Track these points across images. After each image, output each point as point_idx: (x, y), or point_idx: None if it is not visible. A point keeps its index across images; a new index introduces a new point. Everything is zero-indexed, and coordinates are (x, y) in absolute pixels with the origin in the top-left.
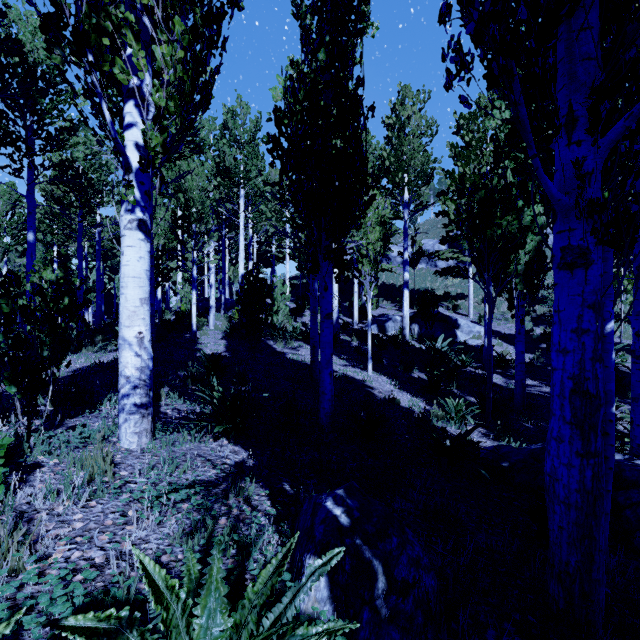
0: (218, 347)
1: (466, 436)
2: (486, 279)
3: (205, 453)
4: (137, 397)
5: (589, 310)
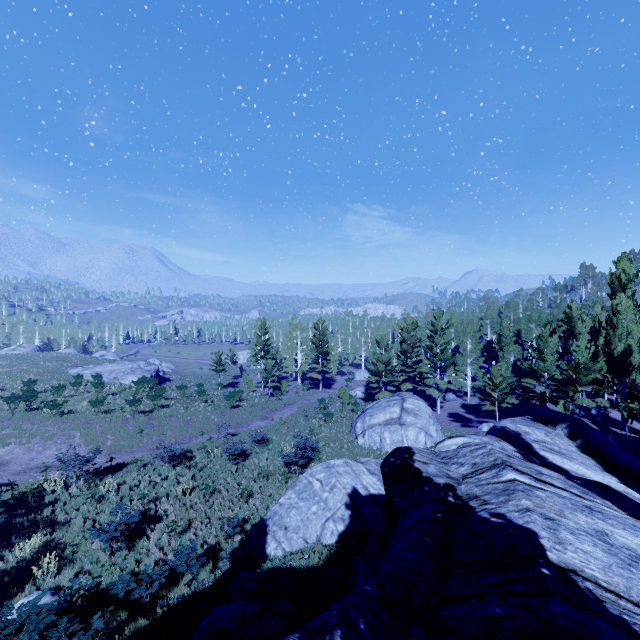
0: None
1: None
2: None
3: None
4: None
5: None
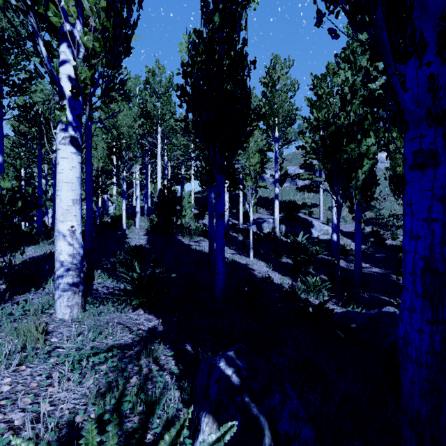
0: (141, 241)
1: (324, 305)
2: (335, 190)
3: (124, 321)
4: (69, 277)
5: (438, 202)
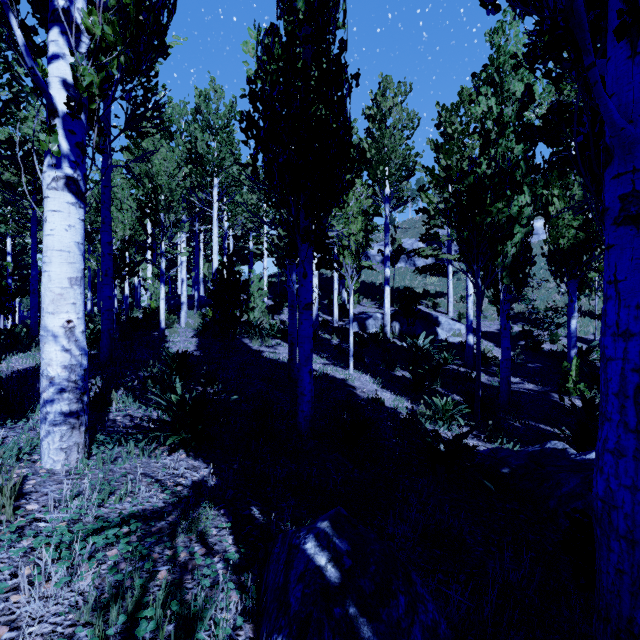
0: (188, 345)
1: (462, 440)
2: (475, 270)
3: (154, 471)
4: (64, 403)
5: None
